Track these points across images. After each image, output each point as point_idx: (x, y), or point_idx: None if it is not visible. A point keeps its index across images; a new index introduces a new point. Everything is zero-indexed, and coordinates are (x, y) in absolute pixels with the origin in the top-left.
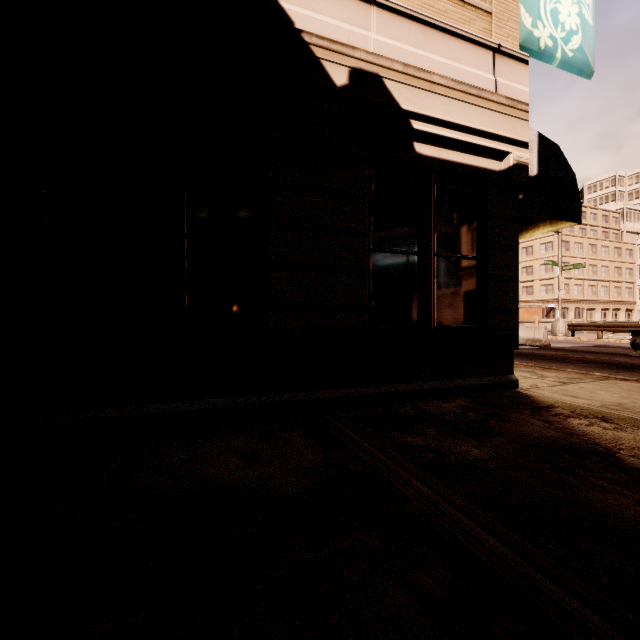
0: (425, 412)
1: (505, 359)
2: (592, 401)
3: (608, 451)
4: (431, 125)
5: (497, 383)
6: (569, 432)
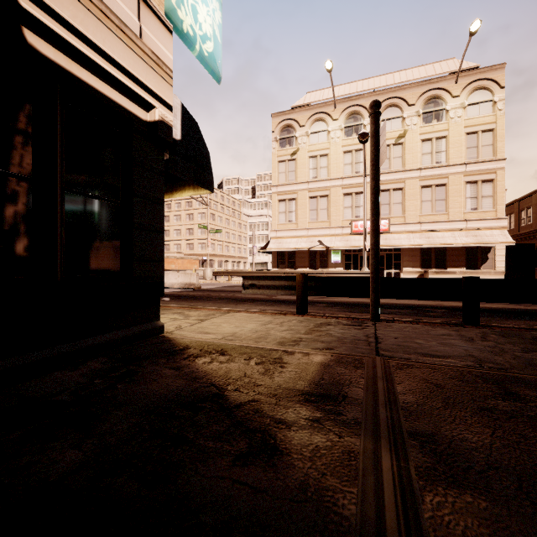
0: (28, 397)
1: (152, 307)
2: (217, 335)
3: (220, 391)
4: (53, 19)
5: (143, 332)
6: (194, 376)
